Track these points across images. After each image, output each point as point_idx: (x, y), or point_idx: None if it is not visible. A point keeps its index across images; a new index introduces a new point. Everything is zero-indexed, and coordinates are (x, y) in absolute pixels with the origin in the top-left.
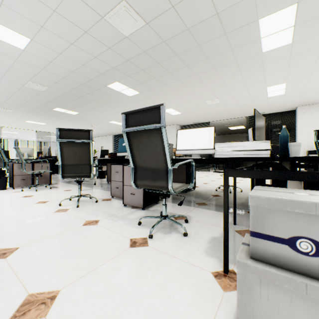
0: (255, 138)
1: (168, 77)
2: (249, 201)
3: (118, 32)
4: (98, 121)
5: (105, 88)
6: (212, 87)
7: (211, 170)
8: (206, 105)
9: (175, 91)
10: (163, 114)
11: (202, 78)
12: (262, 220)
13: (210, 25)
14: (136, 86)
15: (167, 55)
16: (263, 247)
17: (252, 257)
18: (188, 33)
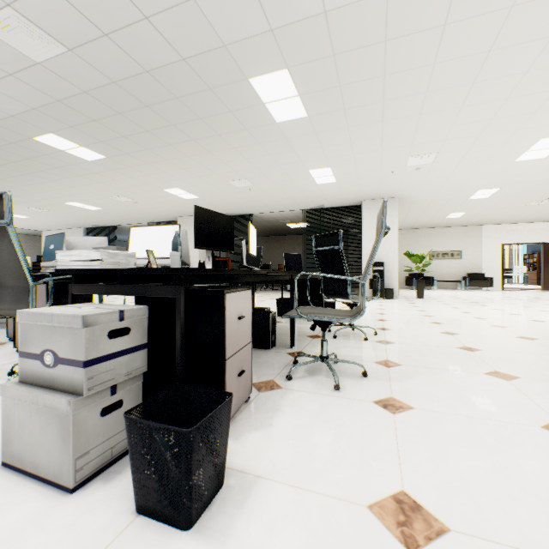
0: (197, 245)
1: (148, 137)
2: (18, 317)
3: (18, 52)
4: (40, 201)
5: (31, 142)
6: (229, 162)
7: (257, 292)
8: (235, 188)
9: (171, 162)
10: (7, 207)
11: (207, 146)
12: (27, 337)
13: (181, 72)
14: (95, 145)
15: (130, 104)
16: (27, 367)
17: (21, 380)
18: (150, 77)
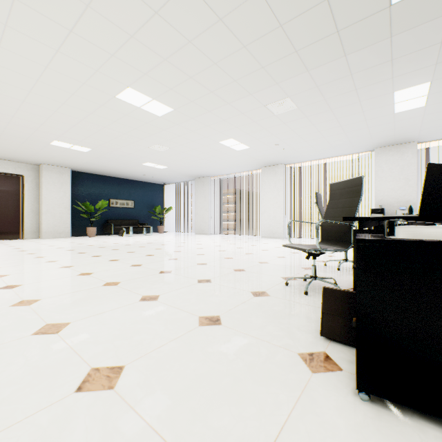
0: None
1: None
2: None
3: None
4: None
5: None
6: None
7: None
8: None
9: None
10: None
11: None
12: None
13: None
14: None
15: None
16: None
17: None
18: None
